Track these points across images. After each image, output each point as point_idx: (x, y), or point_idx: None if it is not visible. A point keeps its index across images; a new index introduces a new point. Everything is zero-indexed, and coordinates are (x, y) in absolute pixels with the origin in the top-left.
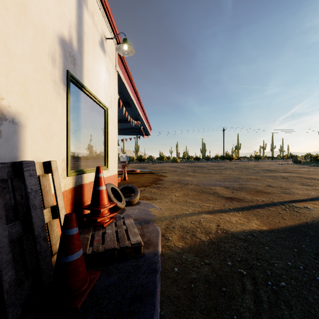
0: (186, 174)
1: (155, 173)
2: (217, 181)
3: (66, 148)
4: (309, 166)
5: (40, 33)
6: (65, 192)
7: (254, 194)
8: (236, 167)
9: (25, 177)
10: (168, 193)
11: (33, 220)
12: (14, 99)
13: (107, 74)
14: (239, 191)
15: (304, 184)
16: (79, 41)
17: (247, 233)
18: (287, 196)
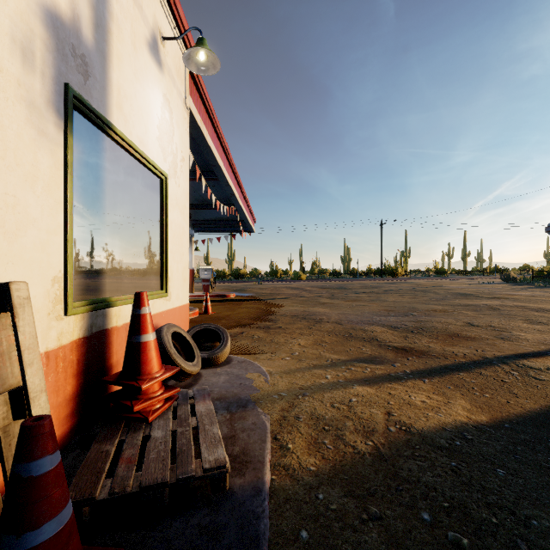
0: (317, 301)
1: (262, 300)
2: (374, 315)
3: (62, 254)
4: (532, 287)
5: None
6: (61, 349)
7: (445, 340)
8: (405, 288)
9: None
10: (285, 340)
11: None
12: None
13: (166, 108)
14: (416, 335)
15: (532, 320)
16: (98, 28)
17: (453, 433)
18: (507, 344)
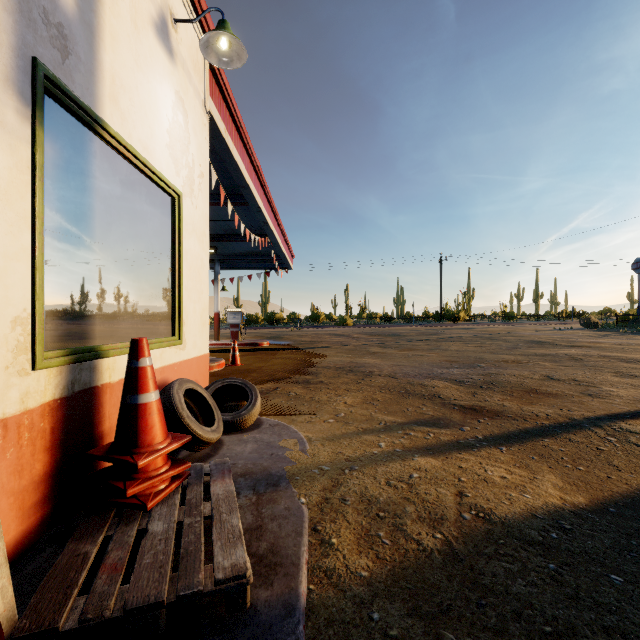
0: (366, 350)
1: (301, 349)
2: (435, 367)
3: (28, 287)
4: (617, 334)
5: None
6: (26, 414)
7: (522, 397)
8: (469, 335)
9: None
10: (328, 398)
11: None
12: None
13: (179, 109)
14: (486, 391)
15: (622, 373)
16: None
17: (546, 521)
18: (597, 402)
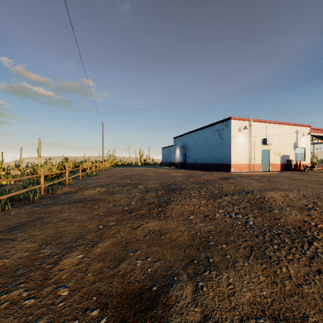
0: None
1: None
2: None
3: (294, 158)
4: None
5: (291, 145)
6: (294, 163)
7: None
8: None
9: (290, 160)
10: None
11: (291, 164)
12: (289, 154)
13: (305, 139)
14: None
15: None
16: (296, 140)
17: None
18: None
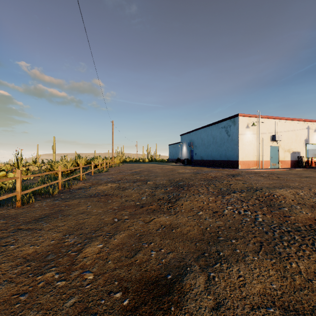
0: None
1: None
2: None
3: (305, 154)
4: None
5: (302, 142)
6: (305, 160)
7: None
8: None
9: (301, 157)
10: None
11: (302, 161)
12: (299, 150)
13: None
14: None
15: None
16: (308, 137)
17: None
18: None
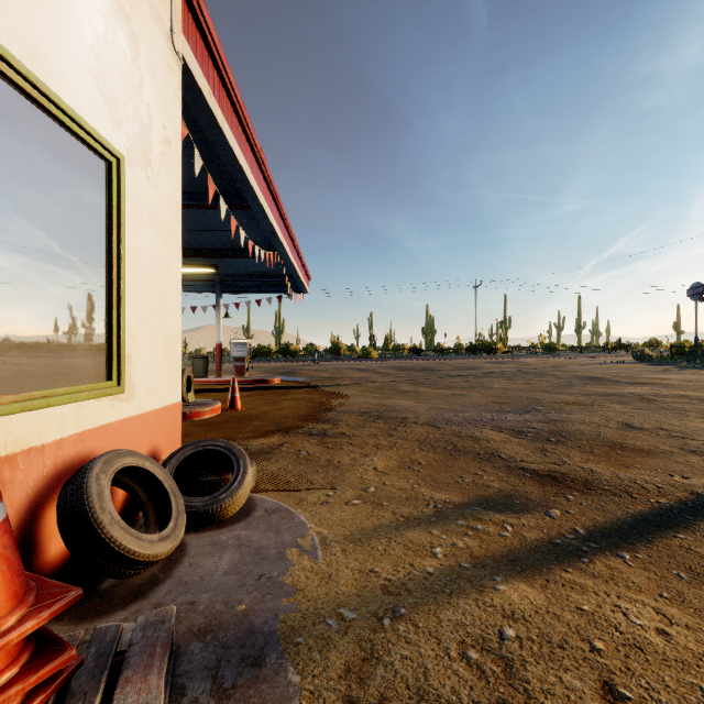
0: (395, 389)
1: (318, 388)
2: (482, 411)
3: None
4: (679, 369)
5: None
6: None
7: (608, 456)
8: (512, 370)
9: None
10: (351, 460)
11: None
12: None
13: (120, 26)
14: (558, 446)
15: None
16: None
17: None
18: None
